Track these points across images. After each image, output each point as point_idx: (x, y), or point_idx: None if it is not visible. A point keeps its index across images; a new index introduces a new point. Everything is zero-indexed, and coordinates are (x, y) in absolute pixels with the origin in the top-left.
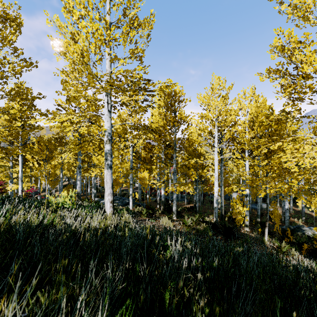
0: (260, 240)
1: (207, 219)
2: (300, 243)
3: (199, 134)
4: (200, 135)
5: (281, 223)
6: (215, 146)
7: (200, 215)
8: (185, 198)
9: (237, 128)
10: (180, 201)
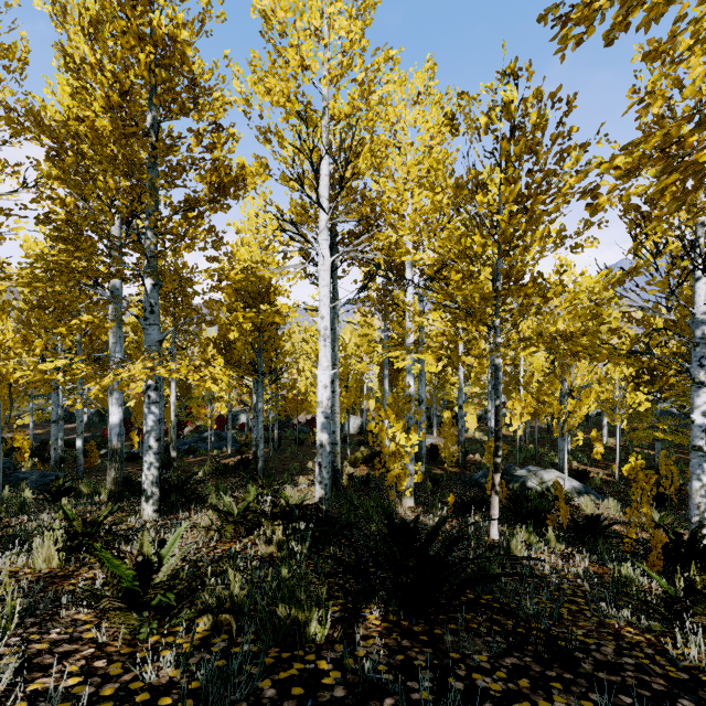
0: (495, 549)
1: (291, 496)
2: (593, 524)
3: (260, 157)
4: (264, 165)
5: (457, 468)
6: (322, 211)
7: (268, 484)
8: (228, 438)
9: (385, 183)
10: (215, 450)
